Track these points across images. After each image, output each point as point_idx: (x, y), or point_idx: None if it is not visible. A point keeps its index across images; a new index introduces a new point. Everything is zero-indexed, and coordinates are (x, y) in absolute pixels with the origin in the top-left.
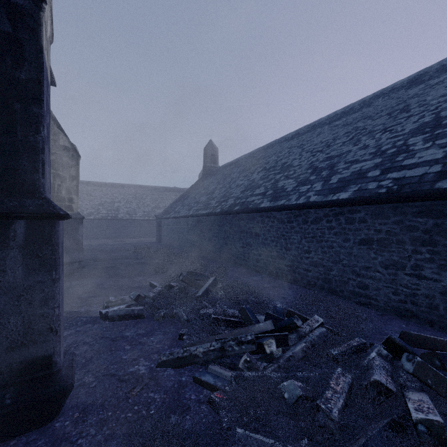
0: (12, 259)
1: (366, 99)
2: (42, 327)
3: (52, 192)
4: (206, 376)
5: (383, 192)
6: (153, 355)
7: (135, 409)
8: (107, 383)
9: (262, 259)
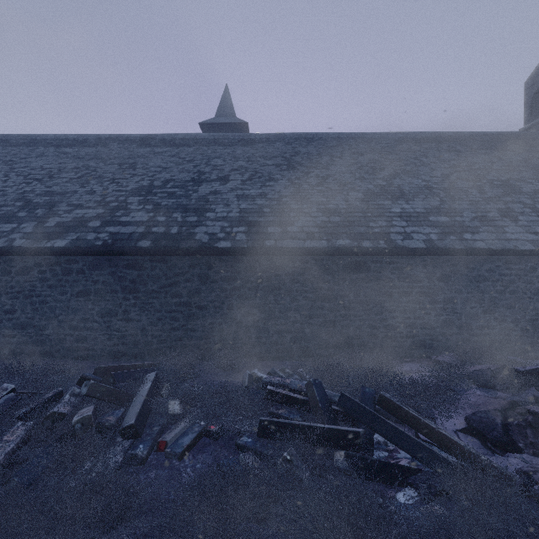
0: None
1: (102, 137)
2: None
3: None
4: None
5: (100, 244)
6: None
7: None
8: None
9: None
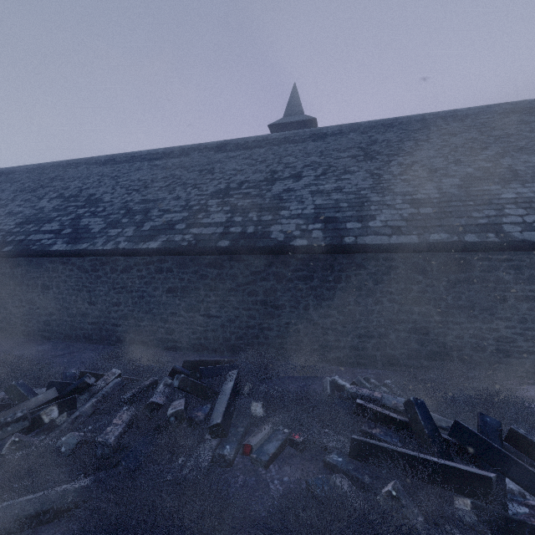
0: None
1: (185, 148)
2: None
3: None
4: None
5: (185, 245)
6: None
7: None
8: None
9: (54, 320)
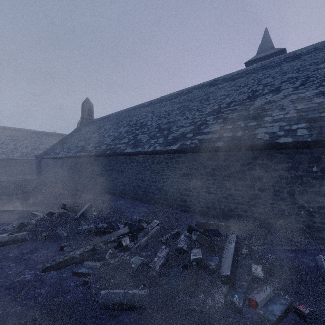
0: None
1: (190, 88)
2: None
3: None
4: (82, 269)
5: (193, 146)
6: (37, 265)
7: (24, 303)
8: None
9: (126, 188)
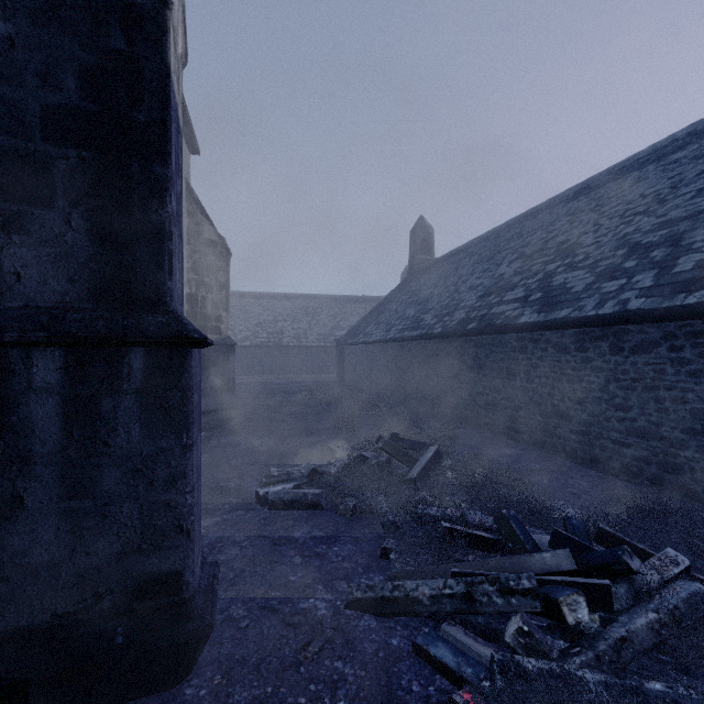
0: (125, 411)
1: None
2: (167, 524)
3: (195, 307)
4: (438, 647)
5: None
6: (338, 581)
7: (312, 691)
8: (265, 624)
9: (521, 417)
